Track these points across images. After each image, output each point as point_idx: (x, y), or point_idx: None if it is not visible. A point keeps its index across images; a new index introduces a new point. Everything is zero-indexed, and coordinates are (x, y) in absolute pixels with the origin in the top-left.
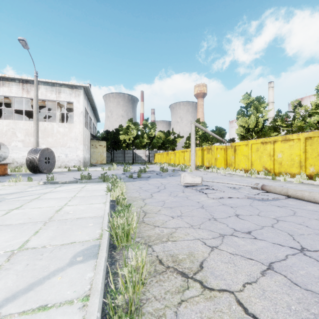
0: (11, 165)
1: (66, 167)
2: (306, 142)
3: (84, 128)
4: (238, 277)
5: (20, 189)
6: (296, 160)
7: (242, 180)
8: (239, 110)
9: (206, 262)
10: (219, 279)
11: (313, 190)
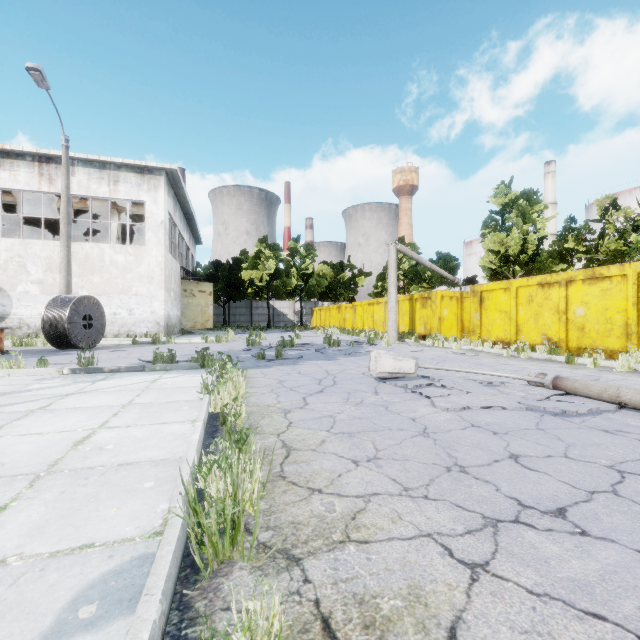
0: (17, 332)
1: (129, 335)
2: None
3: (168, 256)
4: None
5: (16, 384)
6: (618, 321)
7: (502, 364)
8: (488, 218)
9: (466, 632)
10: None
11: None
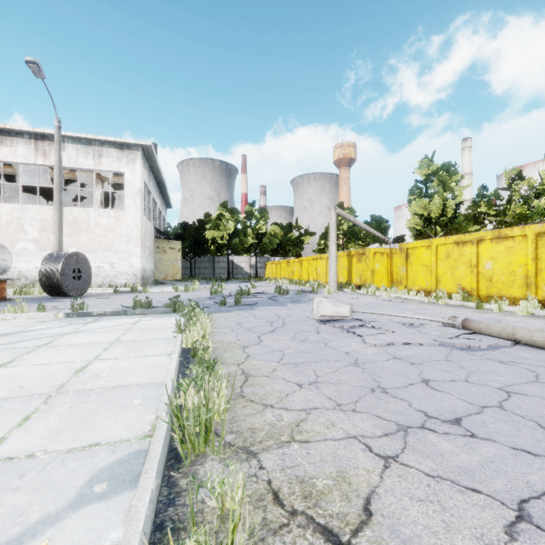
0: (16, 283)
1: (111, 285)
2: (538, 241)
3: (144, 219)
4: (455, 543)
5: (21, 326)
6: (520, 273)
7: (423, 309)
8: (414, 186)
9: (378, 500)
10: None
11: None
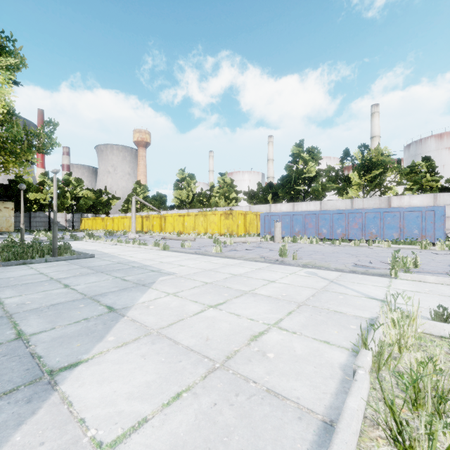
0: None
1: None
2: (195, 217)
3: None
4: None
5: None
6: (192, 226)
7: None
8: (176, 183)
9: None
10: None
11: None
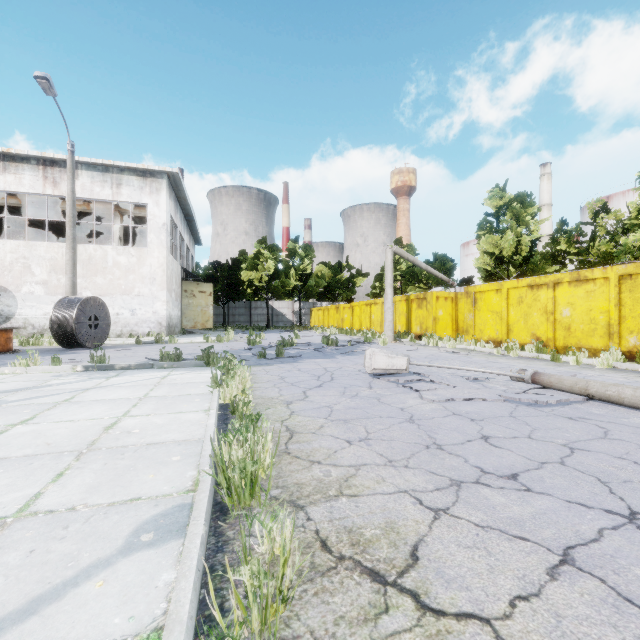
0: (22, 332)
1: (131, 335)
2: (622, 284)
3: (170, 258)
4: (497, 582)
5: (35, 380)
6: (601, 321)
7: (491, 362)
8: (483, 220)
9: (425, 547)
10: (455, 588)
11: (639, 383)
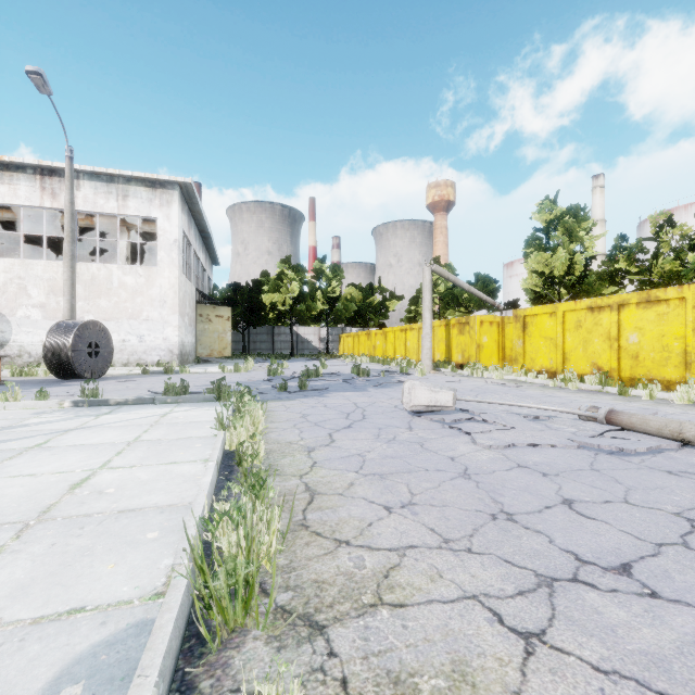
0: (17, 361)
1: (139, 364)
2: None
3: (182, 278)
4: None
5: (11, 419)
6: (676, 348)
7: (548, 396)
8: (531, 236)
9: None
10: None
11: None
